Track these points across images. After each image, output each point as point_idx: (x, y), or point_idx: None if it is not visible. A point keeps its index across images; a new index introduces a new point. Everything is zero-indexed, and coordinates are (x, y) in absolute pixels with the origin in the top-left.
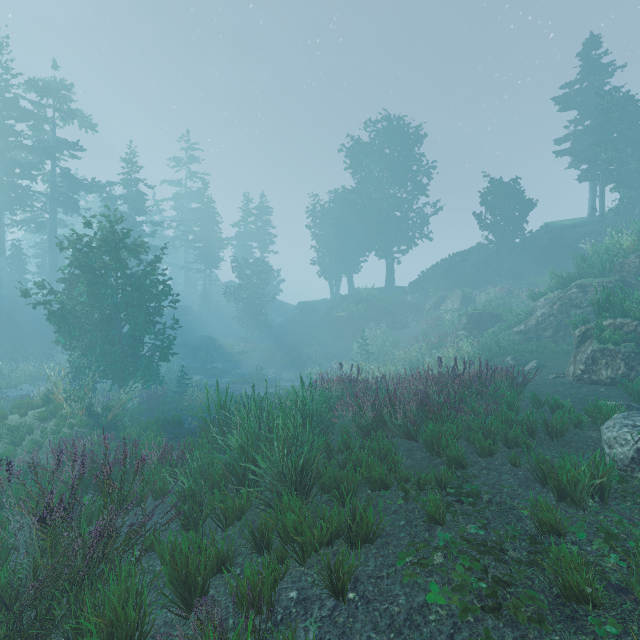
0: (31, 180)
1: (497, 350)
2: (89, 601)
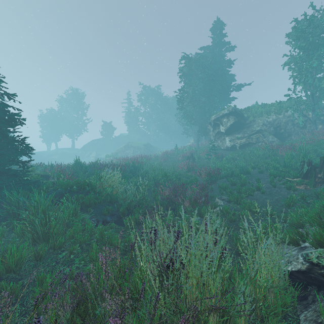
0: None
1: None
2: None
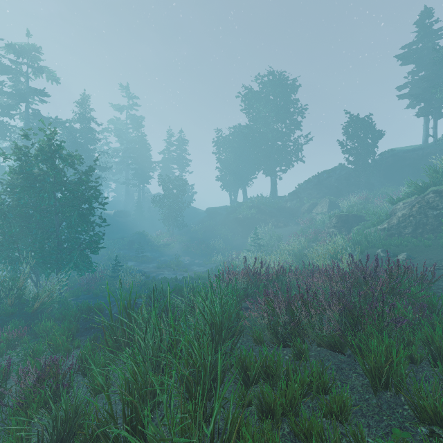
0: (10, 118)
1: (366, 244)
2: None
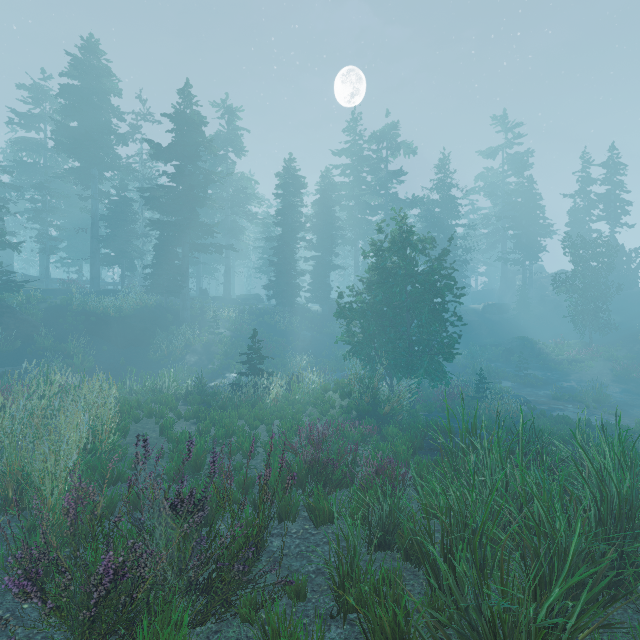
0: (372, 211)
1: None
2: (154, 636)
